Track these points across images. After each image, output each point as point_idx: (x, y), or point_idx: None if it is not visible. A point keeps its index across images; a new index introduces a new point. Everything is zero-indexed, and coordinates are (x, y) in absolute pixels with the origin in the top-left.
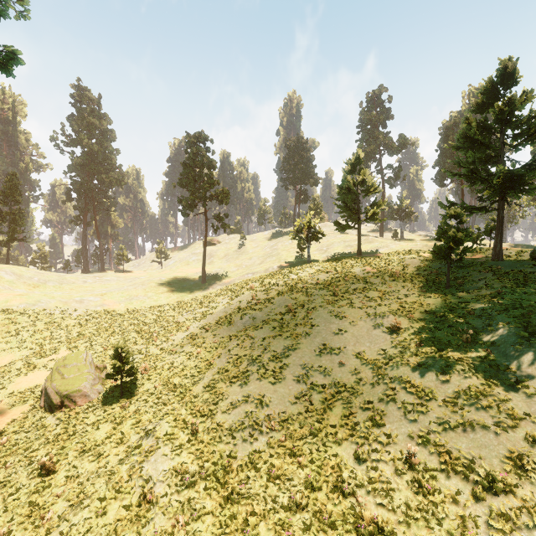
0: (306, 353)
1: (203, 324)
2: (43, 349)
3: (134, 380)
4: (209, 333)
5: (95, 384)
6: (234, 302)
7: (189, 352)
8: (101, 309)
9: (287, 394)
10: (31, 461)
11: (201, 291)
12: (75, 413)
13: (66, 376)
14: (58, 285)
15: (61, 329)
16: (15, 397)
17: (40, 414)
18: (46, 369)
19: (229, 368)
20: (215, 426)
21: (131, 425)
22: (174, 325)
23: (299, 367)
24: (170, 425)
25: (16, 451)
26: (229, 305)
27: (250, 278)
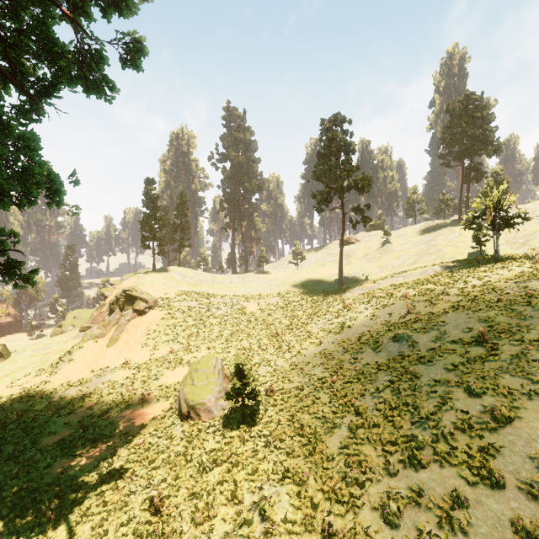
0: (538, 432)
1: (340, 339)
2: (190, 345)
3: (255, 406)
4: (348, 355)
5: (219, 398)
6: (381, 314)
7: (322, 377)
8: (239, 309)
9: (508, 518)
10: (149, 482)
11: (337, 296)
12: (198, 430)
13: (195, 383)
14: (210, 284)
15: (205, 327)
16: (162, 391)
17: (173, 419)
18: (188, 367)
19: (380, 421)
20: (361, 535)
21: (245, 474)
22: (306, 335)
23: (527, 461)
24: (291, 502)
25: (145, 459)
26: (373, 317)
27: (400, 282)
